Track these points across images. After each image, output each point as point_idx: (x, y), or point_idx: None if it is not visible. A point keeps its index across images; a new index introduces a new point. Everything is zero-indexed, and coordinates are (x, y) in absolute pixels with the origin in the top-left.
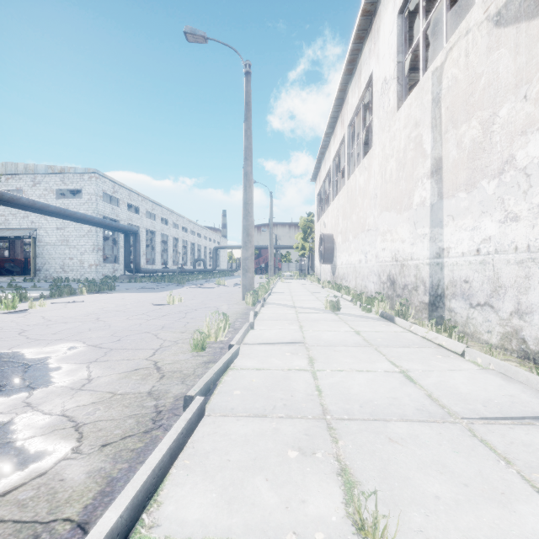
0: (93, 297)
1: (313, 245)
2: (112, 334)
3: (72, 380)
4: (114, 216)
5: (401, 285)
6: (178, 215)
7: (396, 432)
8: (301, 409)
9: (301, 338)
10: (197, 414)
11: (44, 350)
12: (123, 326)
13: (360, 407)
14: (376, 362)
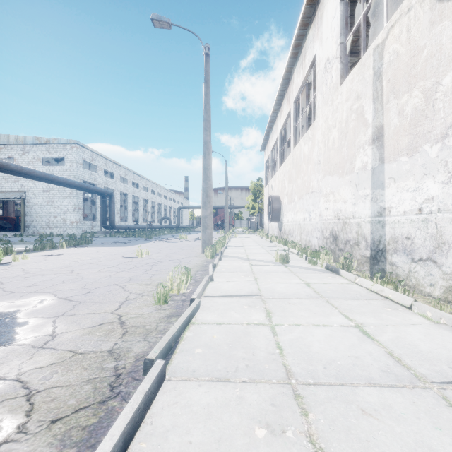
0: (72, 251)
1: (262, 205)
2: (83, 287)
3: (35, 336)
4: (93, 180)
5: (343, 241)
6: (148, 180)
7: (367, 401)
8: (265, 371)
9: (257, 291)
10: (157, 382)
11: (16, 303)
12: (94, 278)
13: (323, 368)
14: (330, 315)
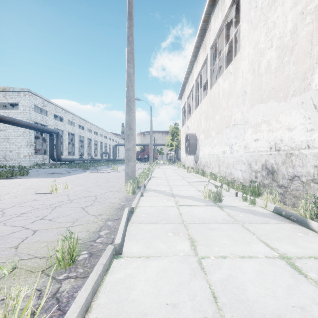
0: None
1: (178, 143)
2: None
3: None
4: (44, 122)
5: (286, 176)
6: (91, 123)
7: None
8: None
9: None
10: None
11: None
12: None
13: None
14: None
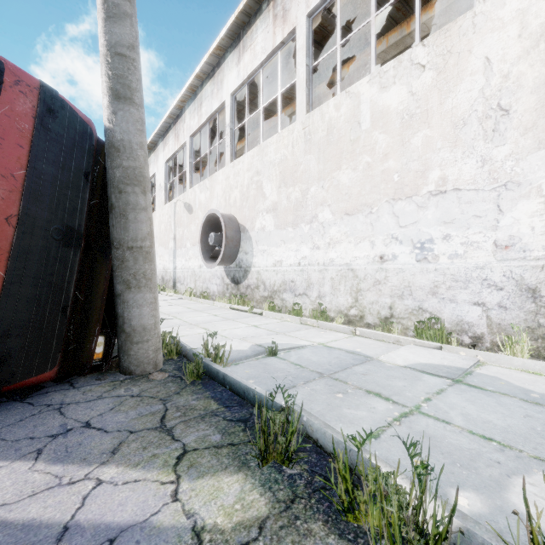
0: None
1: None
2: None
3: None
4: None
5: (166, 280)
6: None
7: None
8: None
9: None
10: None
11: None
12: None
13: None
14: None
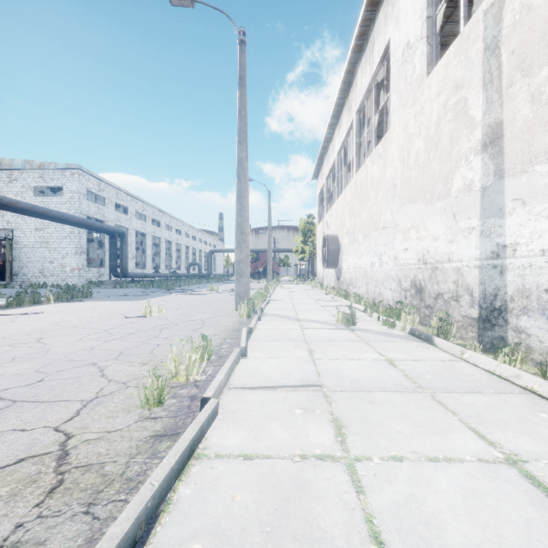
0: (59, 307)
1: (313, 248)
2: (38, 369)
3: None
4: (100, 216)
5: (432, 294)
6: (172, 216)
7: None
8: None
9: (316, 378)
10: None
11: None
12: (65, 352)
13: None
14: (449, 432)
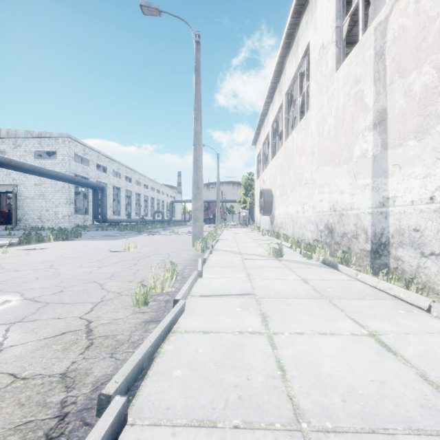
0: (58, 244)
1: (253, 199)
2: (57, 284)
3: None
4: (85, 174)
5: (339, 234)
6: (140, 174)
7: None
8: (264, 408)
9: (251, 289)
10: (110, 435)
11: None
12: (72, 274)
13: (342, 401)
14: (336, 320)
